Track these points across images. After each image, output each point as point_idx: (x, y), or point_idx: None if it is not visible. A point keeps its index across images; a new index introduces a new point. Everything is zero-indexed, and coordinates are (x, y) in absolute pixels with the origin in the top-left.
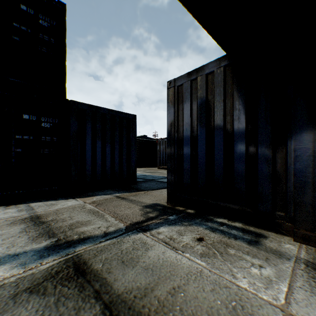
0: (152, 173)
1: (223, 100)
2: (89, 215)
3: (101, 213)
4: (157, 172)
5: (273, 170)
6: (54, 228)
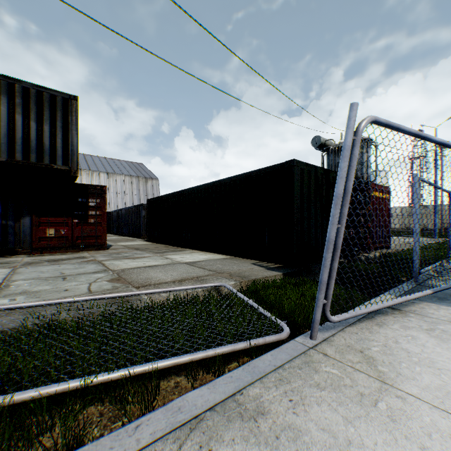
0: None
1: None
2: None
3: None
4: None
5: (16, 230)
6: None
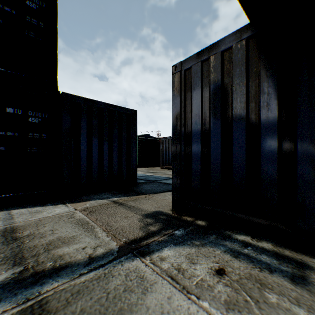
0: (154, 173)
1: (246, 83)
2: (75, 228)
3: (92, 225)
4: (160, 172)
5: None
6: (26, 249)
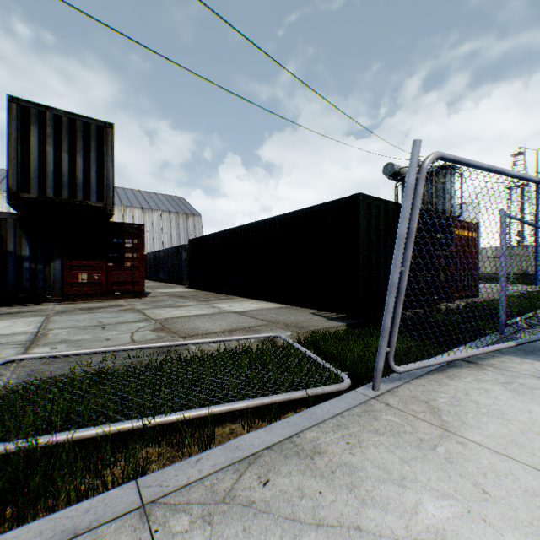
0: None
1: (16, 238)
2: None
3: None
4: None
5: (45, 275)
6: None
